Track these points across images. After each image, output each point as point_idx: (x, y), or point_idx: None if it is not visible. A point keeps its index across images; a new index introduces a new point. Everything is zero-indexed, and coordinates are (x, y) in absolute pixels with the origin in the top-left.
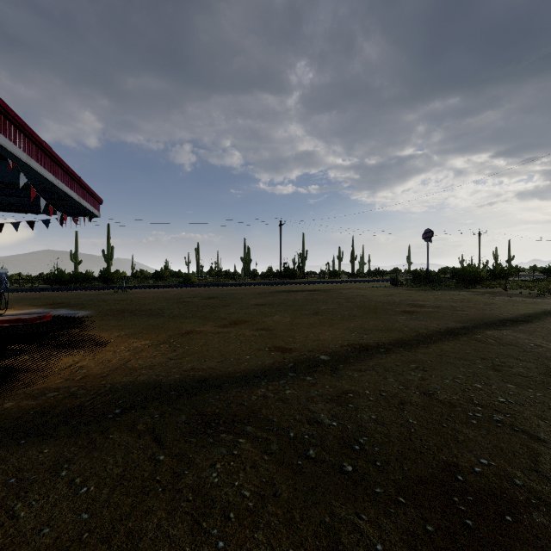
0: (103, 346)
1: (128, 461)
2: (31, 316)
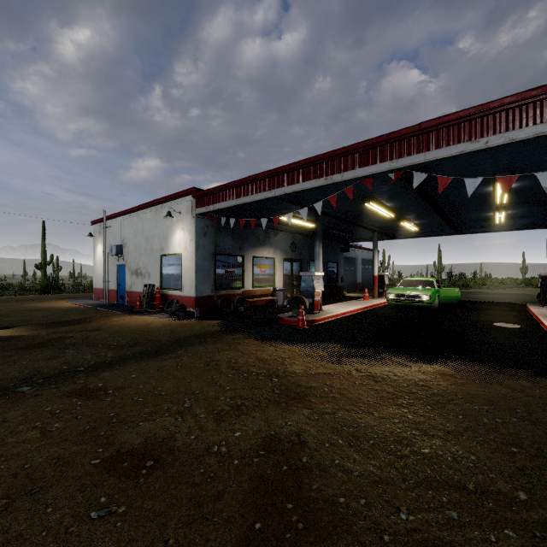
0: (321, 360)
1: (154, 337)
2: None
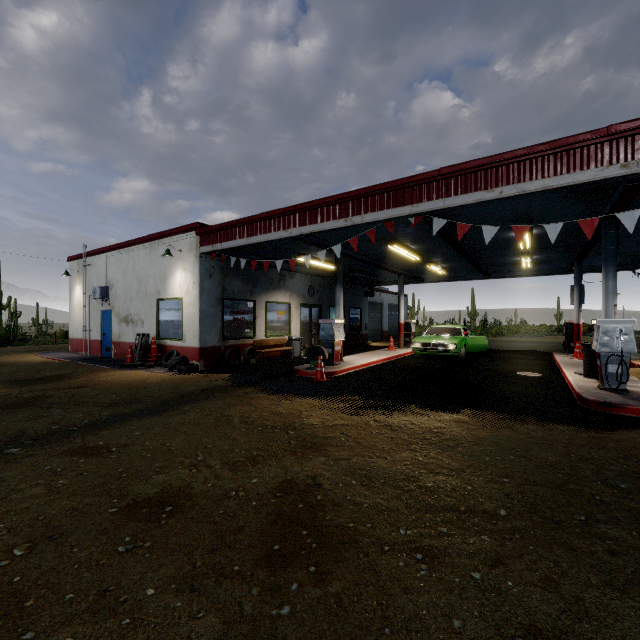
0: (340, 412)
1: (153, 393)
2: (601, 398)
